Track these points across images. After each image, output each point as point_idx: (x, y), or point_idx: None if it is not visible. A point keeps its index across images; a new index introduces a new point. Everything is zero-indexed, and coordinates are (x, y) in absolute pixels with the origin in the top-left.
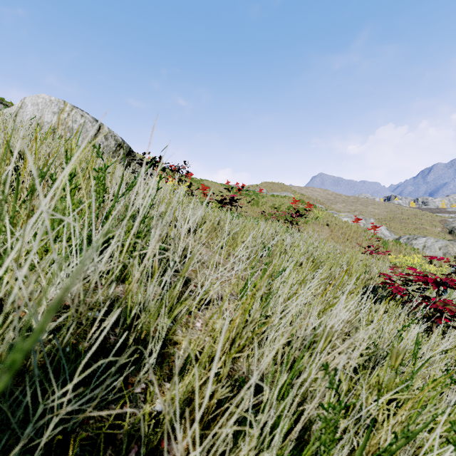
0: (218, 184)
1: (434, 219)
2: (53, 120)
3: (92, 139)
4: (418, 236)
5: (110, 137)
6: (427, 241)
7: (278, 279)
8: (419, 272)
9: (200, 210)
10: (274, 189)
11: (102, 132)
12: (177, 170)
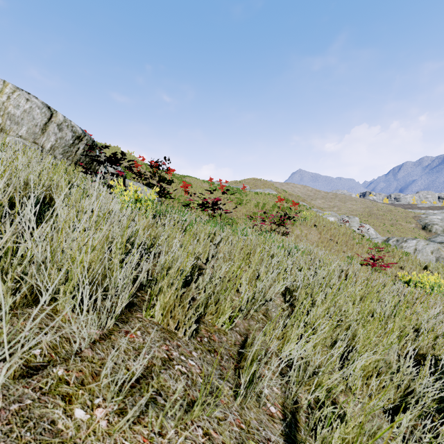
0: (200, 181)
1: (408, 215)
2: None
3: (41, 129)
4: (408, 239)
5: (65, 127)
6: (417, 244)
7: None
8: None
9: None
10: (257, 186)
11: (55, 120)
12: (156, 166)
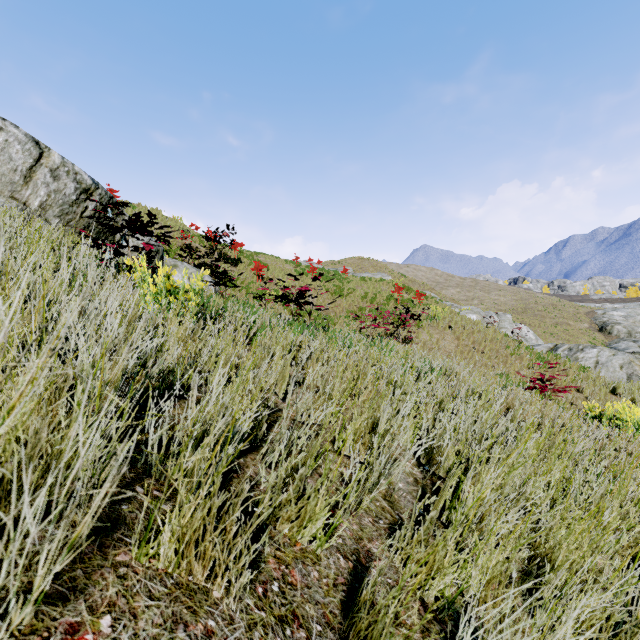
0: (281, 261)
1: (579, 311)
2: None
3: (22, 176)
4: (585, 346)
5: (63, 174)
6: (600, 355)
7: None
8: None
9: None
10: (364, 268)
11: (47, 163)
12: (214, 239)
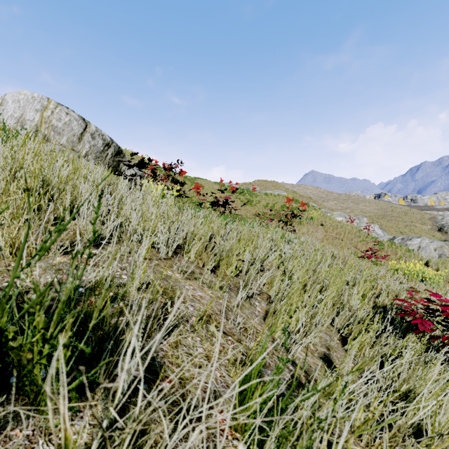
0: (211, 183)
1: (424, 217)
2: (36, 118)
3: (78, 138)
4: (413, 237)
5: (97, 136)
6: (422, 242)
7: (307, 404)
8: (444, 300)
9: (157, 336)
10: (267, 187)
11: (89, 130)
12: (169, 169)
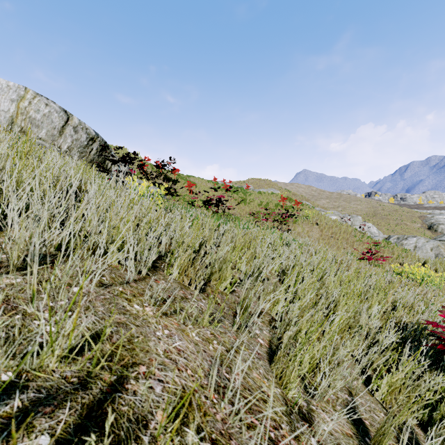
0: (205, 181)
1: (414, 215)
2: (11, 109)
3: (58, 131)
4: (408, 236)
5: (80, 129)
6: (418, 242)
7: None
8: None
9: None
10: (261, 186)
11: (71, 123)
12: (162, 166)
